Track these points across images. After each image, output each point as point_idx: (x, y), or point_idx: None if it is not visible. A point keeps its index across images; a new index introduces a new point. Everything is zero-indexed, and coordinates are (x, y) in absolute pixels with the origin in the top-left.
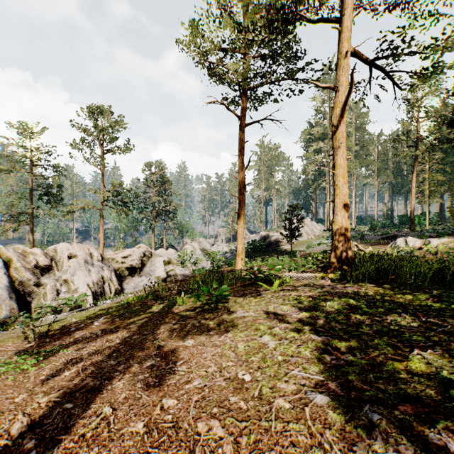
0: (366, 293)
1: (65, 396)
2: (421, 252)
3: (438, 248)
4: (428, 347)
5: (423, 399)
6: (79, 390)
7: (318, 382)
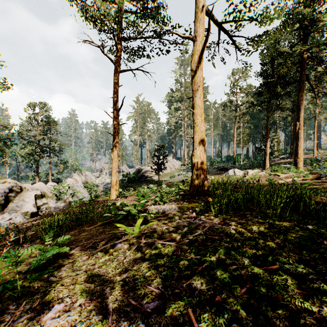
0: (240, 233)
1: None
2: (245, 179)
3: (256, 176)
4: None
5: None
6: None
7: None
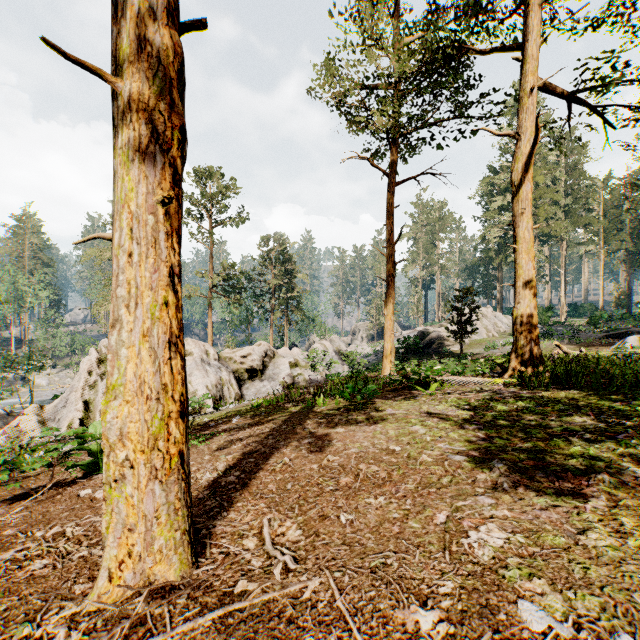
0: (542, 397)
1: (245, 455)
2: None
3: None
4: (579, 435)
5: (546, 459)
6: (255, 452)
7: (461, 451)
